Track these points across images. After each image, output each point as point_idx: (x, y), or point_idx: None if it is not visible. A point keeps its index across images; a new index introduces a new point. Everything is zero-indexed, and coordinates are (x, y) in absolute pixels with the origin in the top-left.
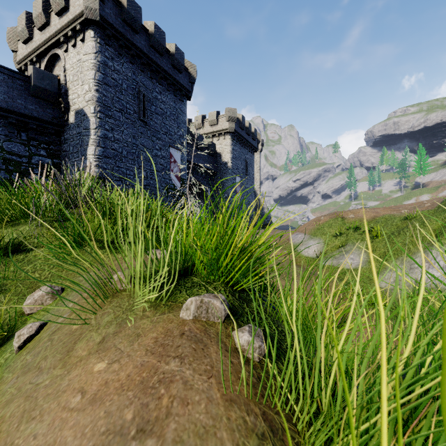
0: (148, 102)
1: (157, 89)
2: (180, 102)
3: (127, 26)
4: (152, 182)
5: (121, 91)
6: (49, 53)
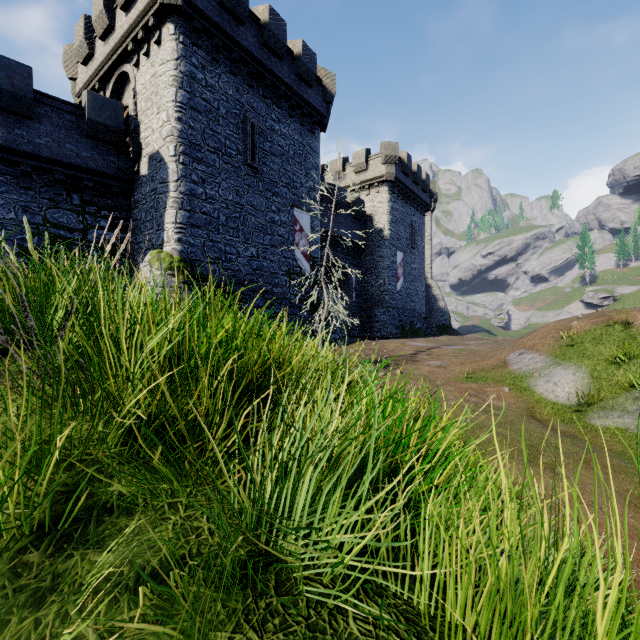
0: (260, 136)
1: (274, 115)
2: (310, 135)
3: (225, 13)
4: (266, 264)
5: (217, 120)
6: (116, 73)
